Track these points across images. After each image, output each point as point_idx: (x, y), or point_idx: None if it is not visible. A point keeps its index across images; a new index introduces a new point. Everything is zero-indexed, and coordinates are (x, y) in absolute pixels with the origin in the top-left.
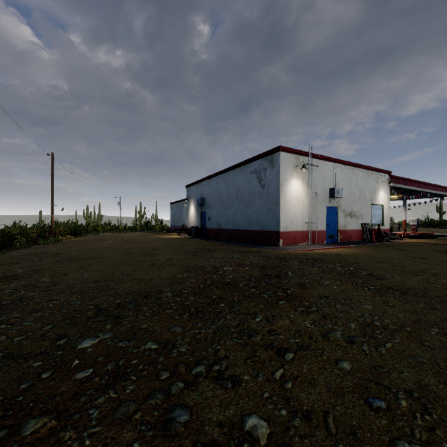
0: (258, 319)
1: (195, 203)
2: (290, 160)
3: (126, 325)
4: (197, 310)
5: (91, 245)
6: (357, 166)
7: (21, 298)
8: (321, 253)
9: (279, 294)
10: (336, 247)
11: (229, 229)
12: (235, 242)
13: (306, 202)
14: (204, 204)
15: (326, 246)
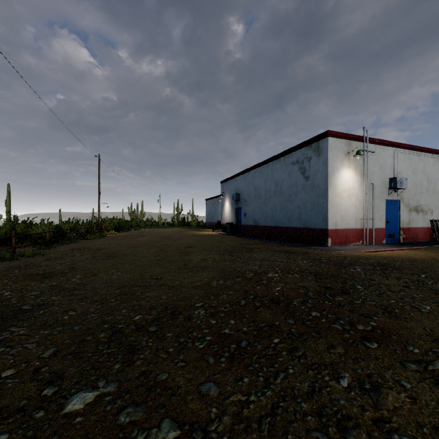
0: (345, 384)
1: (230, 199)
2: (341, 147)
3: (139, 367)
4: (239, 348)
5: (130, 241)
6: (425, 151)
7: (42, 304)
8: (386, 256)
9: (360, 326)
10: (402, 249)
11: (267, 226)
12: (274, 239)
13: (360, 195)
14: (239, 200)
15: (388, 248)
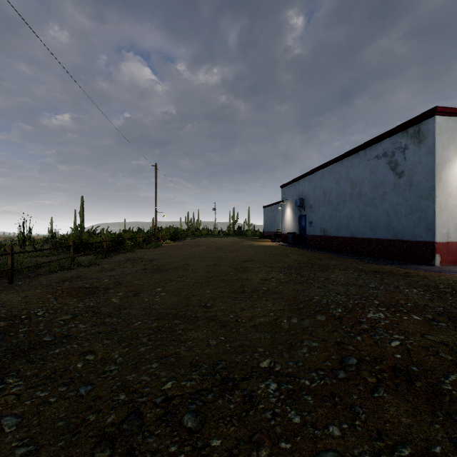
0: None
1: (292, 205)
2: (455, 128)
3: None
4: None
5: (183, 251)
6: None
7: (65, 335)
8: None
9: None
10: None
11: (339, 236)
12: (350, 254)
13: None
14: (303, 206)
15: None
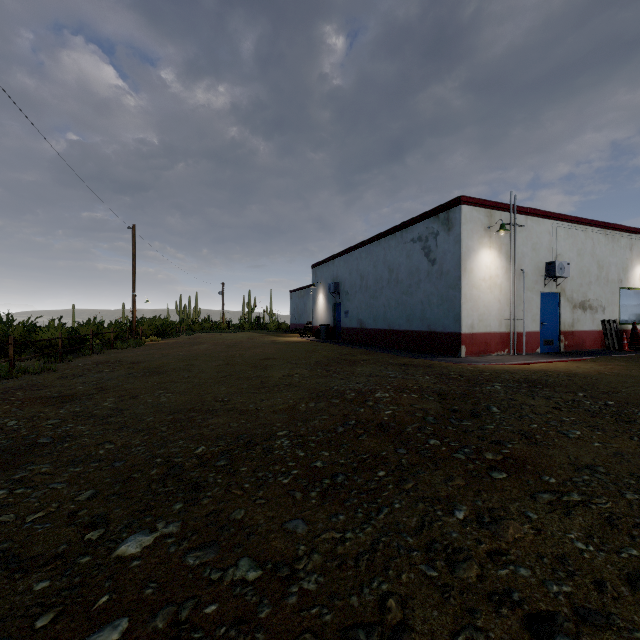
0: (461, 517)
1: (326, 290)
2: (479, 219)
3: (207, 506)
4: (335, 482)
5: (180, 351)
6: (595, 225)
7: (65, 435)
8: (538, 370)
9: (488, 455)
10: (561, 360)
11: (377, 329)
12: (387, 348)
13: (506, 286)
14: (338, 292)
15: (542, 359)
